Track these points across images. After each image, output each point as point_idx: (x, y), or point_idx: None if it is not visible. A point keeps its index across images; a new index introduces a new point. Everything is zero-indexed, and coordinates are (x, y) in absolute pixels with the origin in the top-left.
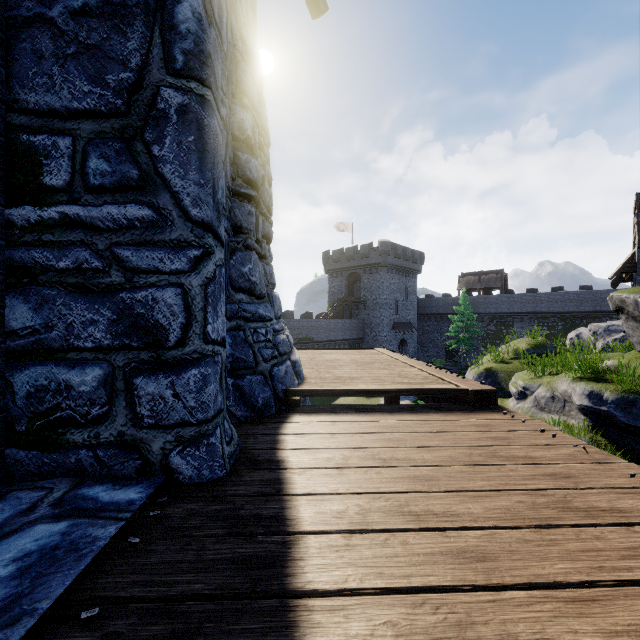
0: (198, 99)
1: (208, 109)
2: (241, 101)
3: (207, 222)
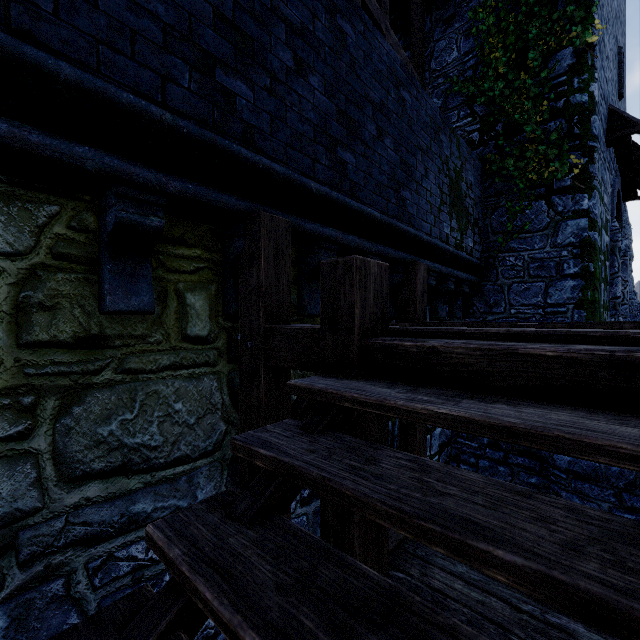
0: (625, 260)
1: (627, 261)
2: (625, 237)
3: (627, 280)
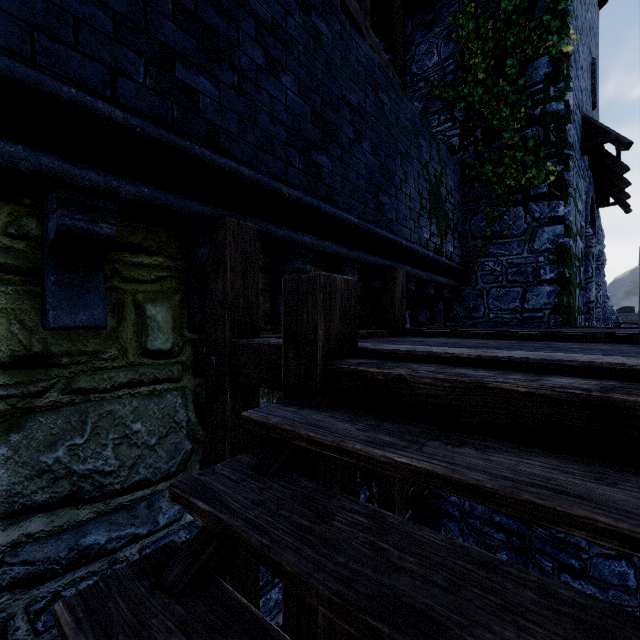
0: (598, 265)
1: (600, 265)
2: (598, 242)
3: (600, 285)
